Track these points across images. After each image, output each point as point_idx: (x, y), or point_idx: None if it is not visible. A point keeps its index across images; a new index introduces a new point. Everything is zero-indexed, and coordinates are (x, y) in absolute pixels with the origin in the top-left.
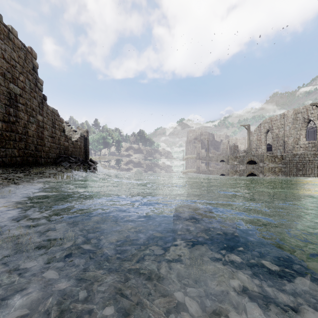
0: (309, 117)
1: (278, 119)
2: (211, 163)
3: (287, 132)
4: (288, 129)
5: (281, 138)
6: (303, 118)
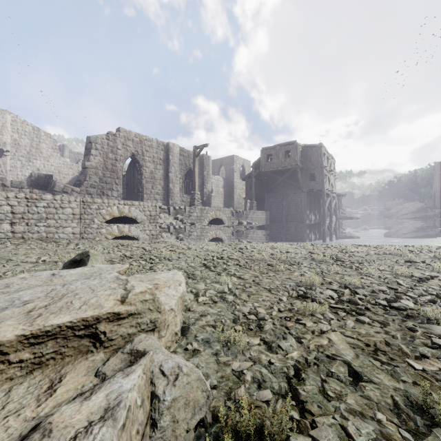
0: (191, 166)
1: (155, 148)
2: (2, 236)
3: (173, 176)
4: (174, 172)
5: (159, 182)
6: (186, 164)
